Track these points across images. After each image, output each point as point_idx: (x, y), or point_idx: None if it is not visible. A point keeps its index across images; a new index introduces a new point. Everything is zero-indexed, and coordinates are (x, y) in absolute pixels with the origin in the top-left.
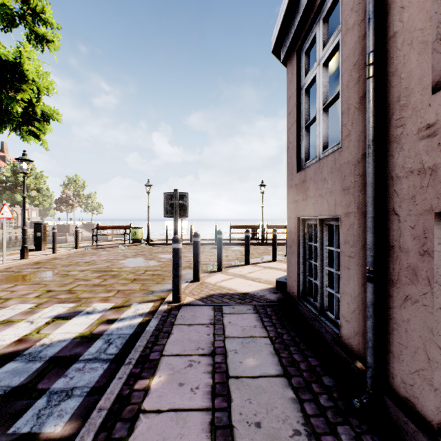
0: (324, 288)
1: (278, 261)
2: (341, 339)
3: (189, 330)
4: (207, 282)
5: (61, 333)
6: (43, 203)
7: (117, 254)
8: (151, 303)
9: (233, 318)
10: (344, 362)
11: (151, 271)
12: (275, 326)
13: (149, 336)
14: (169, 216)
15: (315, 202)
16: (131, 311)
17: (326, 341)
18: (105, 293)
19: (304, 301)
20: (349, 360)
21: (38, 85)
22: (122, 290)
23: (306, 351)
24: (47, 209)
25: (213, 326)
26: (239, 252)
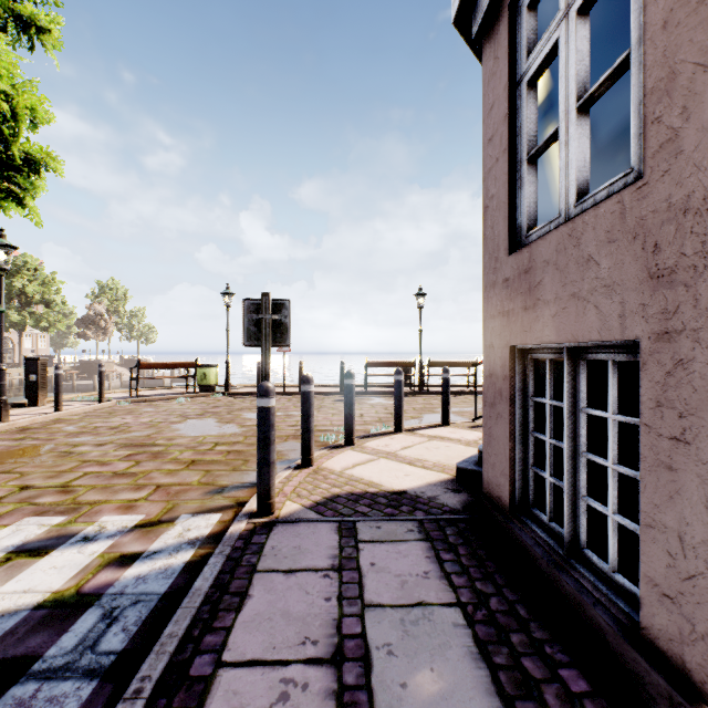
0: (580, 498)
1: (453, 425)
2: (644, 634)
3: (287, 586)
4: (326, 469)
5: (14, 591)
6: (56, 325)
7: (170, 412)
8: (216, 514)
9: (380, 552)
10: (659, 697)
11: (225, 445)
12: (469, 573)
13: (197, 606)
14: (253, 344)
15: (561, 313)
16: (173, 534)
17: (599, 628)
18: (132, 491)
19: (525, 518)
20: (681, 702)
21: (16, 103)
22: (165, 485)
23: (548, 645)
24: (64, 335)
25: (338, 576)
26: (382, 408)
